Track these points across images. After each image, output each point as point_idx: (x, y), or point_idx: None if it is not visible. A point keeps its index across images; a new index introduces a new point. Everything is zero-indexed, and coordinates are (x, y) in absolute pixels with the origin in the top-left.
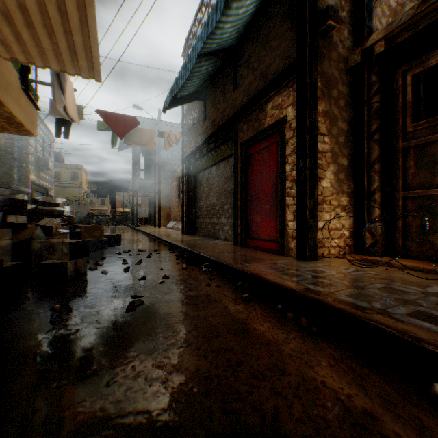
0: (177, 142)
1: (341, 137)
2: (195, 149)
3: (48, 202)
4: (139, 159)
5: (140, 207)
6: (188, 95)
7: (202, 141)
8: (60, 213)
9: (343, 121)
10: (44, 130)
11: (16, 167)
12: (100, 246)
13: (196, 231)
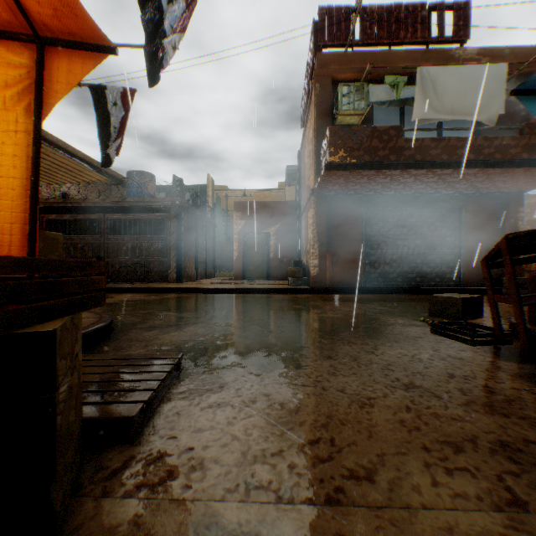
0: None
1: None
2: None
3: None
4: None
5: None
6: None
7: None
8: None
9: None
10: None
11: None
12: None
13: None
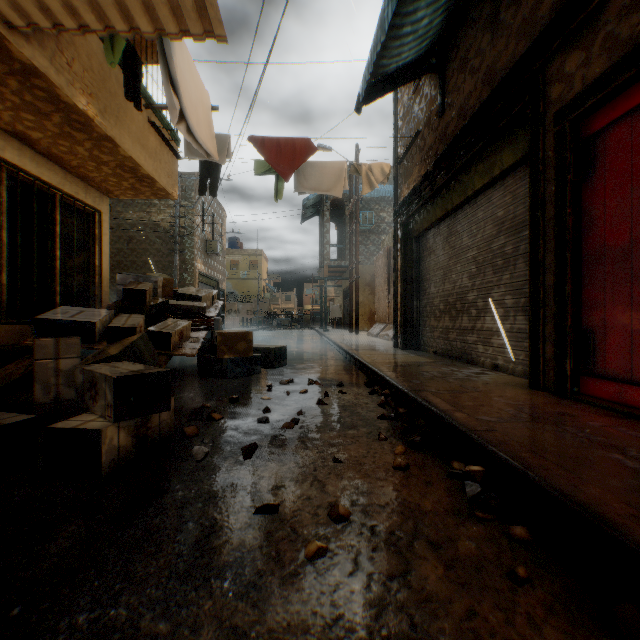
0: (385, 178)
1: None
2: (420, 182)
3: (186, 294)
4: (328, 230)
5: (333, 303)
6: (406, 68)
7: (437, 158)
8: (199, 310)
9: None
10: (212, 205)
11: (176, 253)
12: (247, 367)
13: (420, 344)
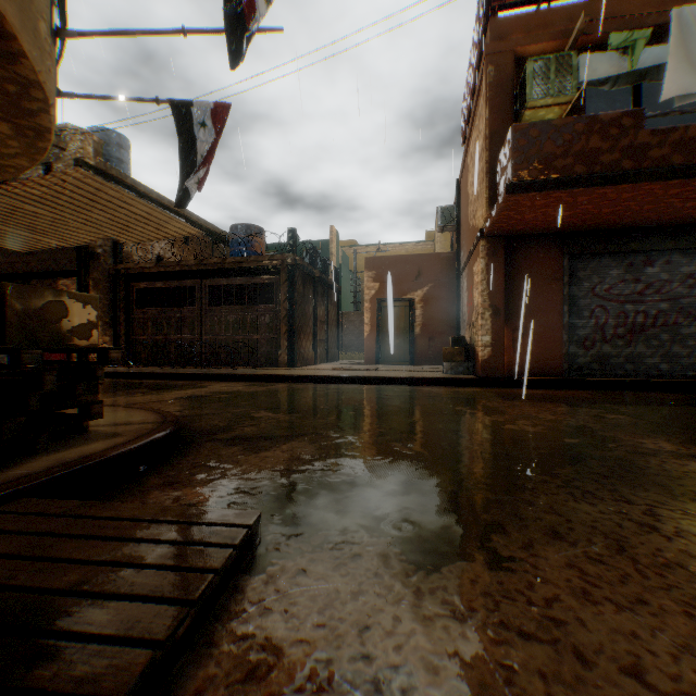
0: None
1: (106, 308)
2: None
3: None
4: None
5: None
6: None
7: None
8: None
9: (108, 300)
10: None
11: None
12: None
13: None
